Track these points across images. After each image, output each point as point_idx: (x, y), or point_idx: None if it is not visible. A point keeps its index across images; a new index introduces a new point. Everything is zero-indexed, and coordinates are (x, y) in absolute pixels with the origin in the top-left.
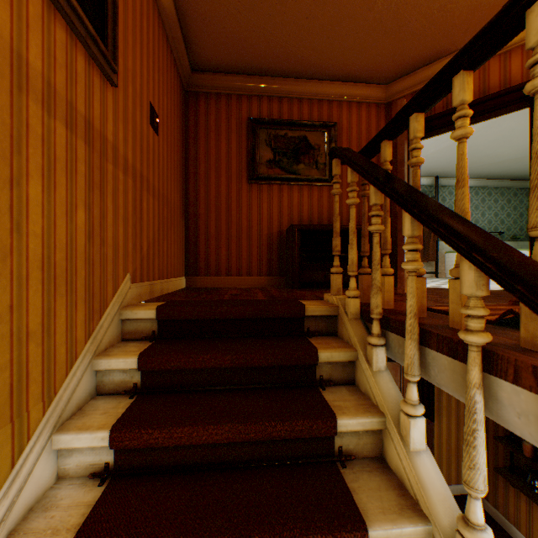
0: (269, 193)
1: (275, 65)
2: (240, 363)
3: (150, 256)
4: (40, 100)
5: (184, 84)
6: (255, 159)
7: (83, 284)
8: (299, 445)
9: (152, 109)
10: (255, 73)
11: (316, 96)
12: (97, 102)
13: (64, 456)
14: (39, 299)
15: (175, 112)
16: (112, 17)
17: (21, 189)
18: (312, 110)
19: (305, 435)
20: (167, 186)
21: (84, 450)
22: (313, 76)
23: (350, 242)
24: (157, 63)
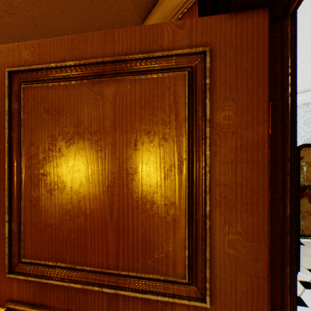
0: None
1: None
2: None
3: None
4: None
5: None
6: None
7: None
8: None
9: None
10: None
11: None
12: None
13: None
14: None
15: None
16: None
17: None
18: None
19: None
20: None
21: None
22: None
23: None
24: None
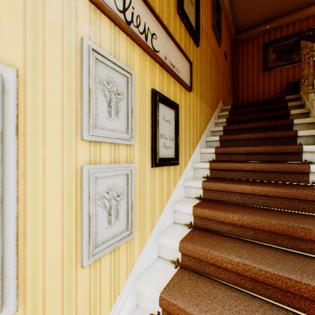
0: (274, 74)
1: (276, 14)
2: (258, 109)
3: (224, 100)
4: (212, 53)
5: (232, 41)
6: (266, 61)
7: (216, 94)
8: (277, 120)
9: (225, 53)
10: (265, 22)
11: (304, 17)
12: (217, 53)
13: (215, 126)
14: (212, 91)
15: (229, 53)
16: (219, 30)
17: (211, 70)
18: (301, 25)
19: (278, 115)
20: (227, 79)
21: (219, 124)
22: (301, 8)
23: (304, 67)
24: (225, 37)
